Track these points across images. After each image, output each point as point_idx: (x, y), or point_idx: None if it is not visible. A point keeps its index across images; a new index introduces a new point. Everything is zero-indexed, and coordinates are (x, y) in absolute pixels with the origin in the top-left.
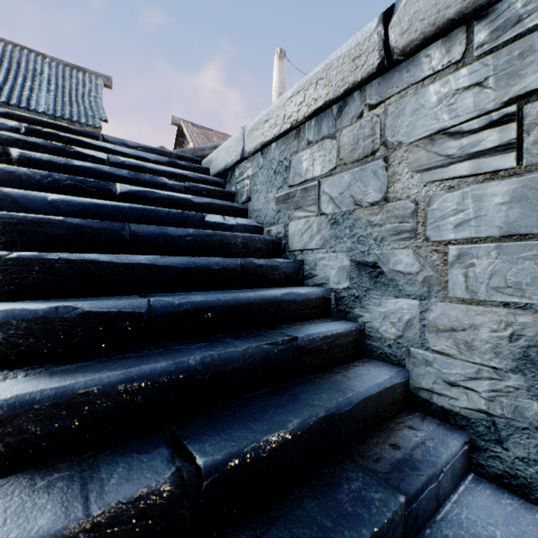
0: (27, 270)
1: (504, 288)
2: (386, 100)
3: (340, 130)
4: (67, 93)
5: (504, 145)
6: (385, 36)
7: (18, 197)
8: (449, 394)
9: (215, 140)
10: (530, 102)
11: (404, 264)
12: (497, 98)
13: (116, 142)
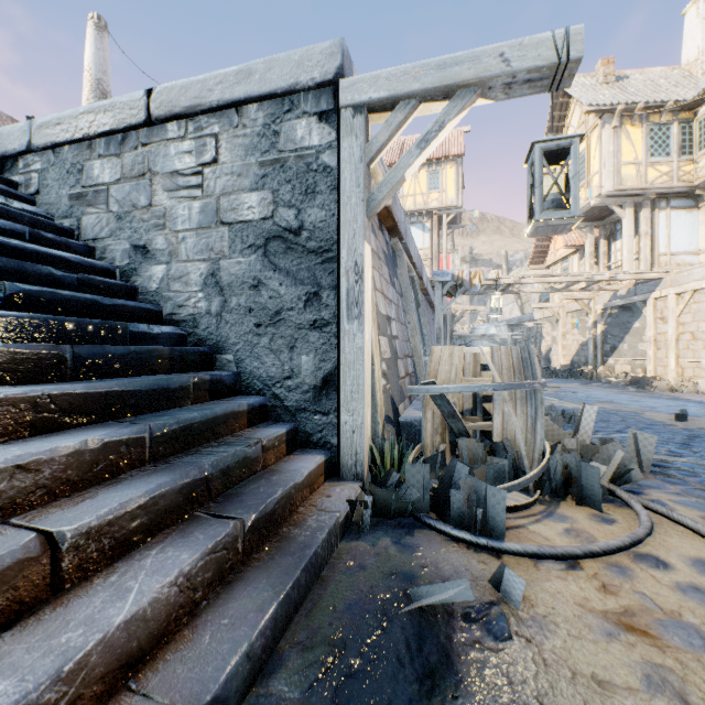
0: None
1: (199, 253)
2: (151, 144)
3: (124, 153)
4: None
5: (199, 185)
6: (148, 105)
7: None
8: (180, 312)
9: None
10: (206, 168)
11: (161, 245)
12: (196, 162)
13: None
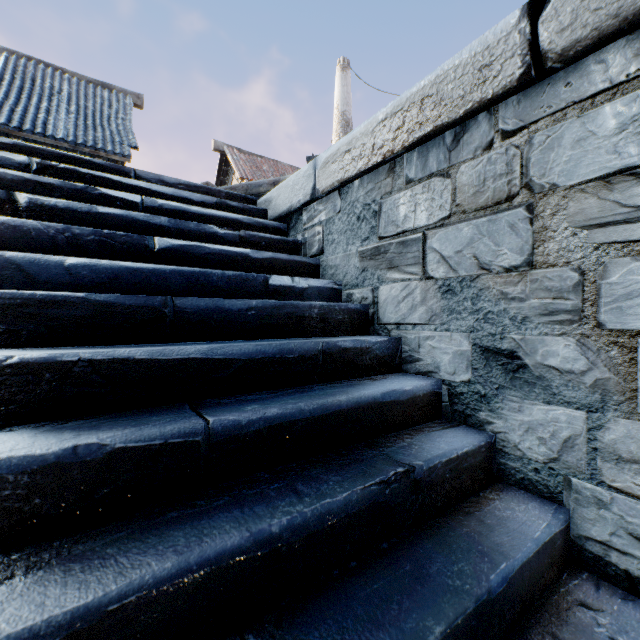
0: (33, 379)
1: None
2: (530, 125)
3: (456, 165)
4: (90, 115)
5: None
6: (532, 35)
7: (24, 263)
8: (639, 555)
9: (266, 169)
10: None
11: (561, 357)
12: None
13: (151, 178)
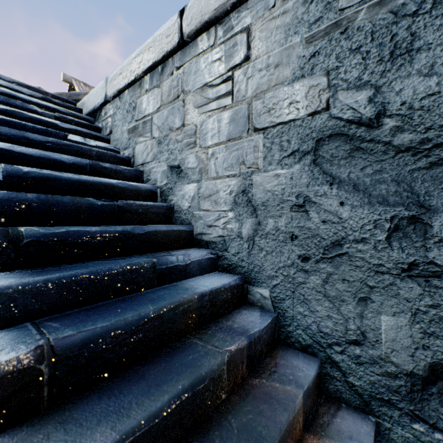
0: None
1: (228, 168)
2: (184, 65)
3: (162, 82)
4: None
5: (228, 93)
6: (181, 25)
7: None
8: (209, 232)
9: None
10: (236, 70)
11: (191, 163)
12: (225, 68)
13: None
